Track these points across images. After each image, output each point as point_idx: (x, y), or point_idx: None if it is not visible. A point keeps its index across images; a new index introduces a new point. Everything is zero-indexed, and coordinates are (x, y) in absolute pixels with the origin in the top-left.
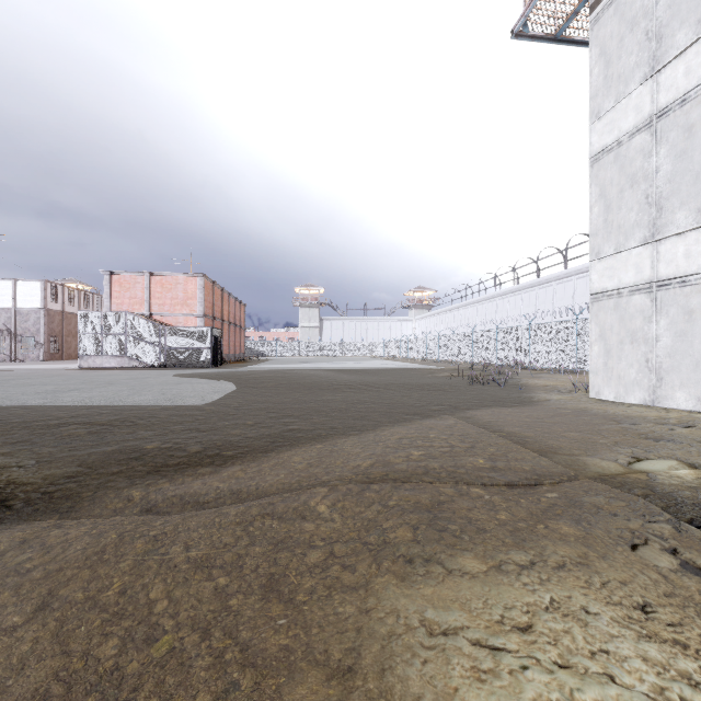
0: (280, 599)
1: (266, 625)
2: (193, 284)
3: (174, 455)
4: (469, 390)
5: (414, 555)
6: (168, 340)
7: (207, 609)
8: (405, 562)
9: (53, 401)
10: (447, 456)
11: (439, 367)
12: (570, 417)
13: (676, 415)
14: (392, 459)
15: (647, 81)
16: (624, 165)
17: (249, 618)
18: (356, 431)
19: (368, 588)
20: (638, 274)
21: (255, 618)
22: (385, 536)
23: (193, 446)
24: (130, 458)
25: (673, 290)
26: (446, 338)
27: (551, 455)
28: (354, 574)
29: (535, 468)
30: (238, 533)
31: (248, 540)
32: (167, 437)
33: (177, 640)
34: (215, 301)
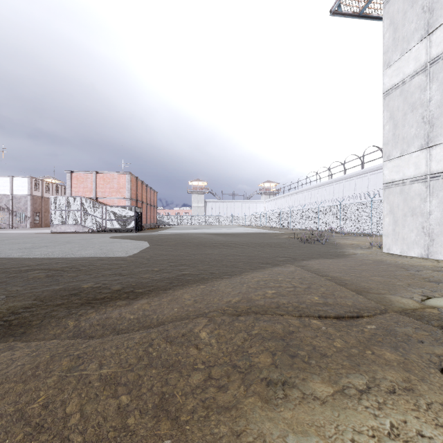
0: (168, 417)
1: None
2: (123, 179)
3: (102, 292)
4: (302, 247)
5: (274, 379)
6: (107, 214)
7: (110, 424)
8: (267, 385)
9: (28, 254)
10: (292, 294)
11: (281, 232)
12: (372, 266)
13: None
14: (253, 296)
15: (423, 40)
16: (407, 97)
17: (142, 435)
18: (228, 275)
19: (238, 410)
20: (416, 169)
21: (147, 435)
22: (250, 360)
23: (115, 286)
24: (71, 295)
25: (441, 180)
26: (285, 213)
27: (365, 293)
28: (227, 394)
29: (355, 303)
30: (140, 356)
31: (147, 361)
32: (98, 279)
33: None
34: (137, 190)
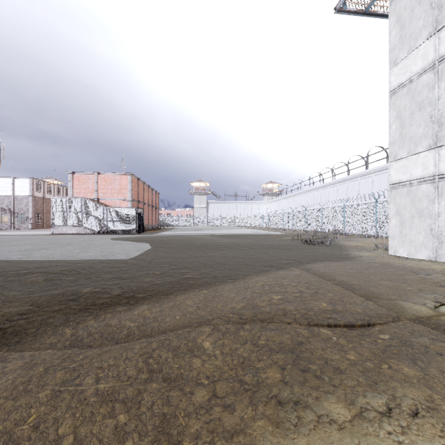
0: (169, 441)
1: None
2: (125, 179)
3: (101, 298)
4: (306, 249)
5: (285, 399)
6: (108, 215)
7: None
8: (277, 405)
9: (27, 256)
10: (298, 300)
11: (284, 233)
12: (380, 269)
13: None
14: (258, 302)
15: (431, 37)
16: (414, 96)
17: None
18: (231, 279)
19: (247, 436)
20: (424, 170)
21: None
22: (257, 375)
23: (115, 291)
24: (69, 300)
25: None
26: (288, 215)
27: (375, 299)
28: (233, 415)
29: (365, 310)
30: (140, 369)
31: (147, 375)
32: (98, 284)
33: None
34: (139, 191)
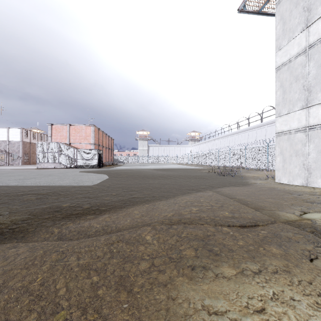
0: (125, 289)
1: (117, 306)
2: (89, 129)
3: (76, 209)
4: (217, 178)
5: (196, 265)
6: (77, 155)
7: (86, 295)
8: (192, 269)
9: (22, 183)
10: (210, 210)
11: (203, 168)
12: (267, 191)
13: (319, 190)
14: (183, 212)
15: (304, 31)
16: (292, 71)
17: (108, 301)
18: (165, 198)
19: (172, 285)
20: (299, 123)
21: (111, 301)
22: (180, 253)
23: (85, 205)
24: (55, 211)
25: (316, 131)
26: (206, 155)
27: (261, 210)
28: (164, 275)
29: (253, 217)
30: (105, 251)
31: (110, 255)
32: (73, 201)
33: (69, 313)
34: (99, 137)
